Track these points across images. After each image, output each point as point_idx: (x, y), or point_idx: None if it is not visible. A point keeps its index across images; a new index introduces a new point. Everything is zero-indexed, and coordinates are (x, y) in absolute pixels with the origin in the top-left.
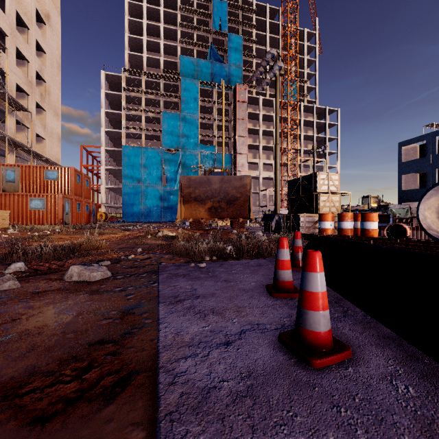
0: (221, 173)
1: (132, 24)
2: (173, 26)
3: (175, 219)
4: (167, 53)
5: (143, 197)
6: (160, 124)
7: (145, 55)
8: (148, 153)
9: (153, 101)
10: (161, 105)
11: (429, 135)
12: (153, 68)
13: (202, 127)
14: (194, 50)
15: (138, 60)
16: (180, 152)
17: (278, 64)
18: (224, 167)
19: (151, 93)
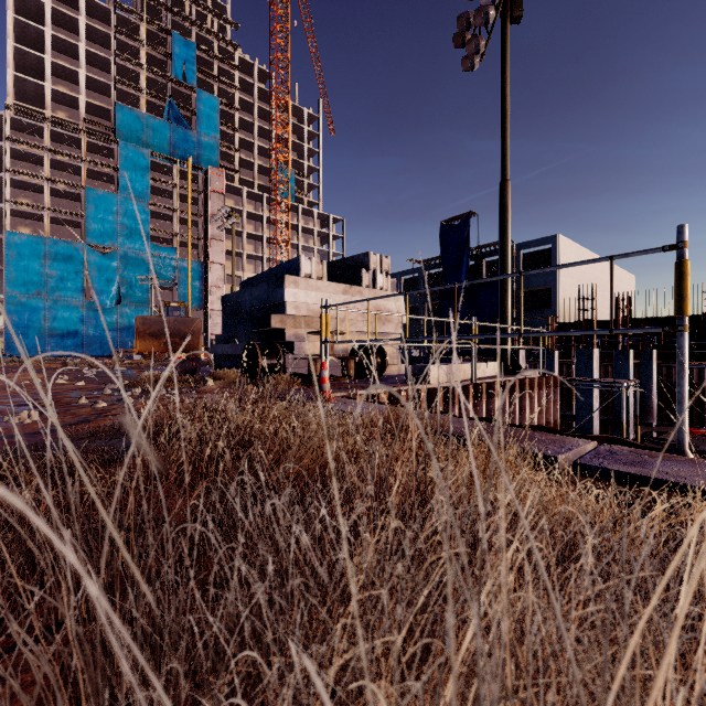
0: (179, 306)
1: (22, 26)
2: (104, 48)
3: (108, 353)
4: (91, 88)
5: (47, 318)
6: (81, 204)
7: (49, 86)
8: (58, 248)
9: (67, 165)
10: (82, 176)
11: (398, 274)
12: (65, 107)
13: (154, 216)
14: (141, 98)
15: (35, 89)
16: (117, 252)
17: (231, 220)
18: (191, 280)
19: (63, 154)
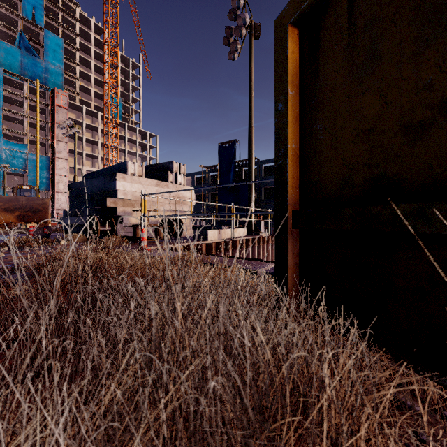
0: (30, 189)
1: None
2: None
3: None
4: None
5: None
6: None
7: None
8: None
9: None
10: None
11: (192, 174)
12: None
13: (6, 119)
14: None
15: None
16: None
17: (74, 129)
18: (39, 169)
19: None
